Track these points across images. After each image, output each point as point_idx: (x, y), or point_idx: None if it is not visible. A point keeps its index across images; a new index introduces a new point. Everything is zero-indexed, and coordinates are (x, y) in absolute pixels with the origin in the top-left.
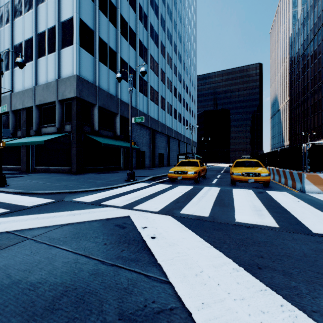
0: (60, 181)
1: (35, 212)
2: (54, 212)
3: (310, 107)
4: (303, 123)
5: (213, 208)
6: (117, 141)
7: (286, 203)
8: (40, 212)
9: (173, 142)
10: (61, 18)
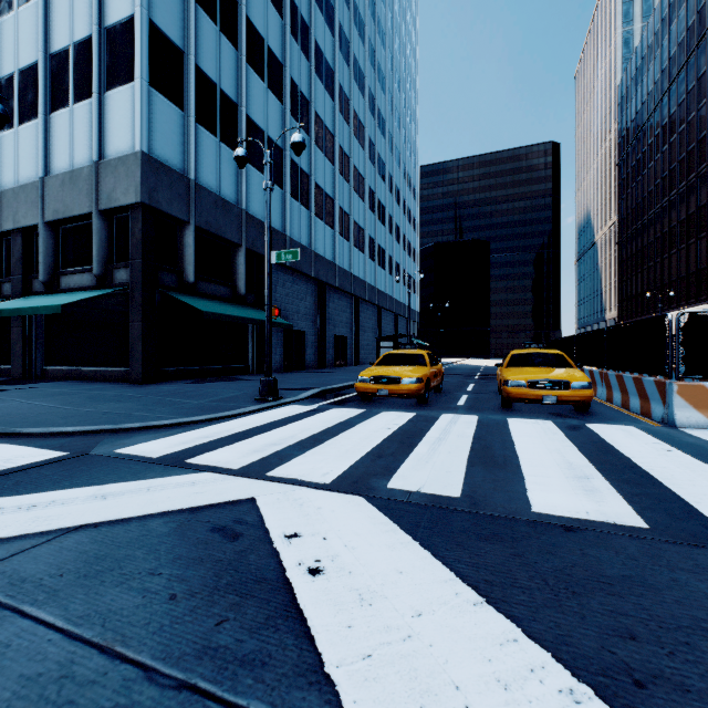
0: (98, 401)
1: (3, 490)
2: (54, 488)
3: (661, 237)
4: (646, 271)
5: (470, 471)
6: (239, 307)
7: (643, 455)
8: (15, 490)
9: (368, 310)
10: (105, 18)
